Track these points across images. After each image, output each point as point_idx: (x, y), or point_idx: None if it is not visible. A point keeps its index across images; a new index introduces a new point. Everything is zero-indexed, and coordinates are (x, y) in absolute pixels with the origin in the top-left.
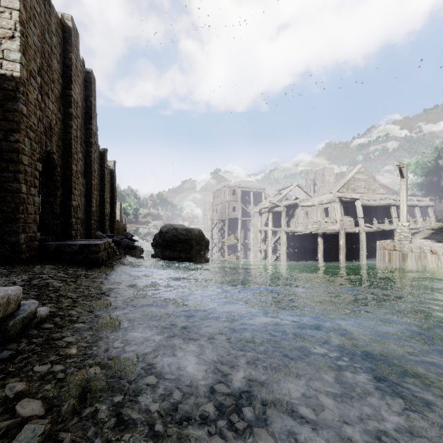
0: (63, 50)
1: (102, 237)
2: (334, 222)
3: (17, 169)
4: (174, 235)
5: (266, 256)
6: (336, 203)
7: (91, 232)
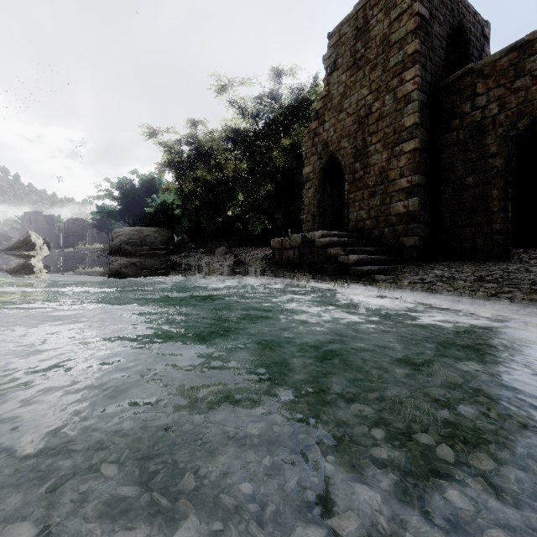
0: None
1: None
2: None
3: None
4: None
5: None
6: None
7: None
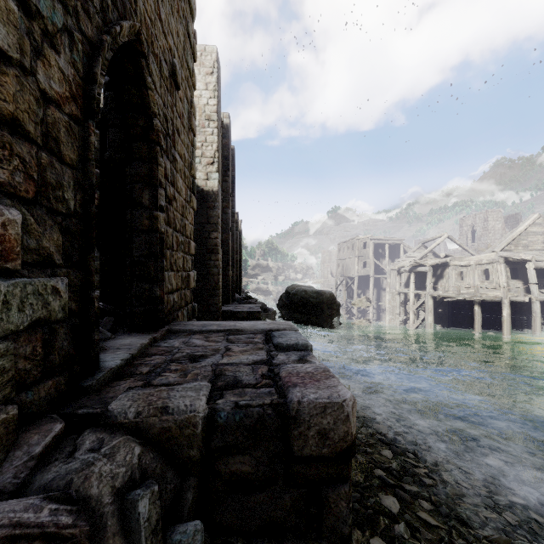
0: (222, 144)
1: (240, 300)
2: (497, 287)
3: (216, 258)
4: (304, 298)
5: (408, 324)
6: (499, 265)
7: (233, 296)
